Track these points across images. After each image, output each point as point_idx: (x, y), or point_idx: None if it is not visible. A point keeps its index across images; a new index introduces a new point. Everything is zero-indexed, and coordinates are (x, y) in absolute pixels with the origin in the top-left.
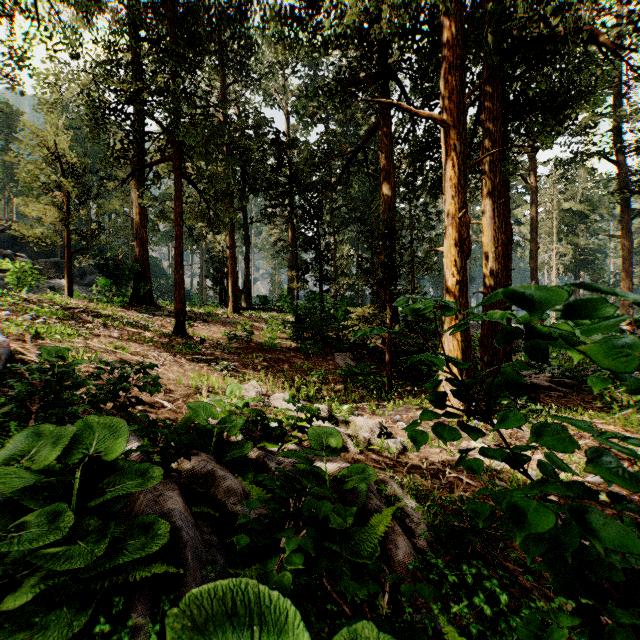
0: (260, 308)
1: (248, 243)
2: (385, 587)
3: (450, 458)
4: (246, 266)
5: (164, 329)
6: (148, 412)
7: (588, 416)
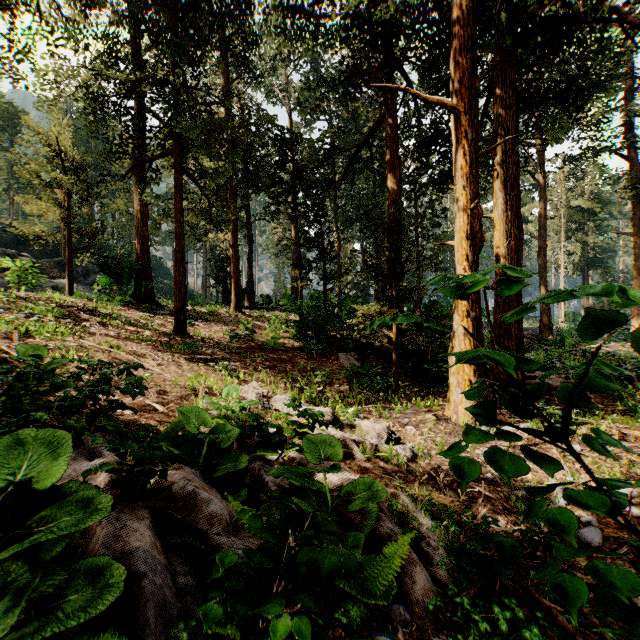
0: (263, 307)
1: (251, 242)
2: (401, 635)
3: None
4: (249, 265)
5: (164, 328)
6: (137, 416)
7: (610, 420)
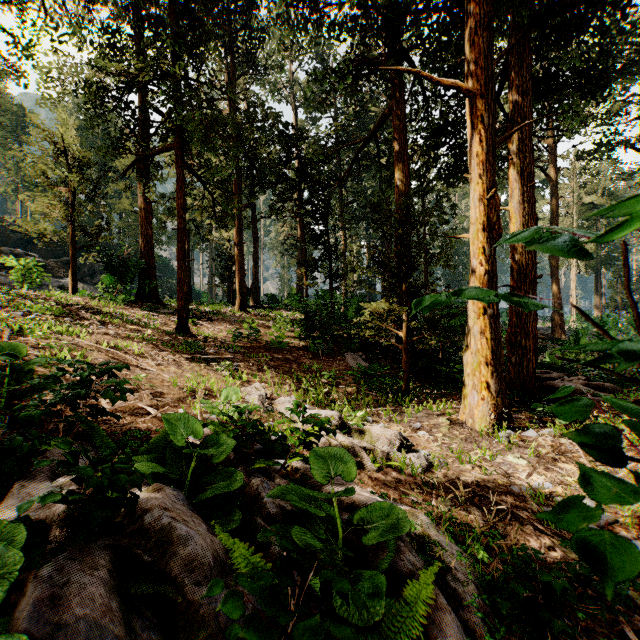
0: (268, 306)
1: (256, 240)
2: None
3: (485, 477)
4: (254, 264)
5: (167, 327)
6: (127, 421)
7: None
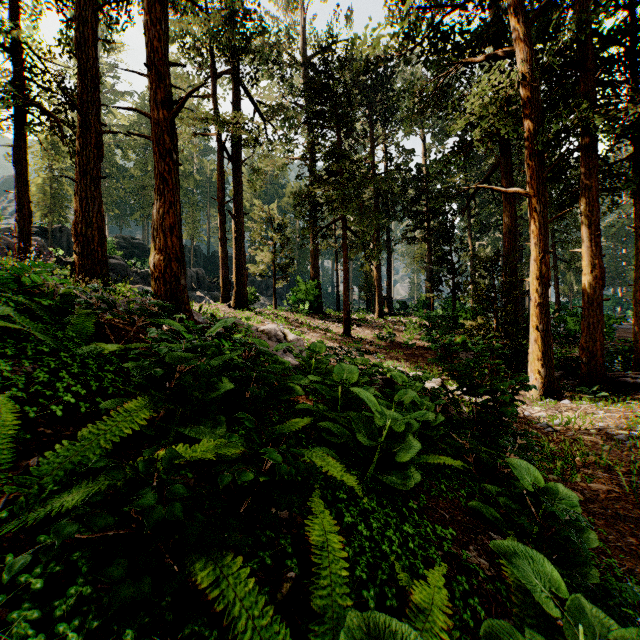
0: (400, 313)
1: (389, 258)
2: None
3: None
4: (388, 277)
5: (336, 331)
6: None
7: None
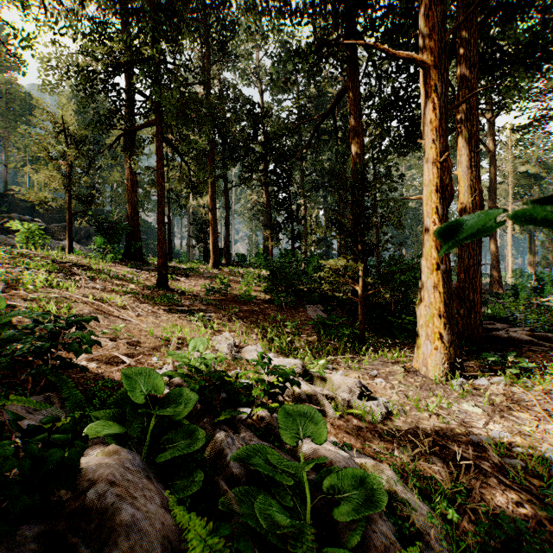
0: (238, 264)
1: (228, 207)
2: None
3: (443, 425)
4: (226, 227)
5: (148, 282)
6: (101, 369)
7: None
